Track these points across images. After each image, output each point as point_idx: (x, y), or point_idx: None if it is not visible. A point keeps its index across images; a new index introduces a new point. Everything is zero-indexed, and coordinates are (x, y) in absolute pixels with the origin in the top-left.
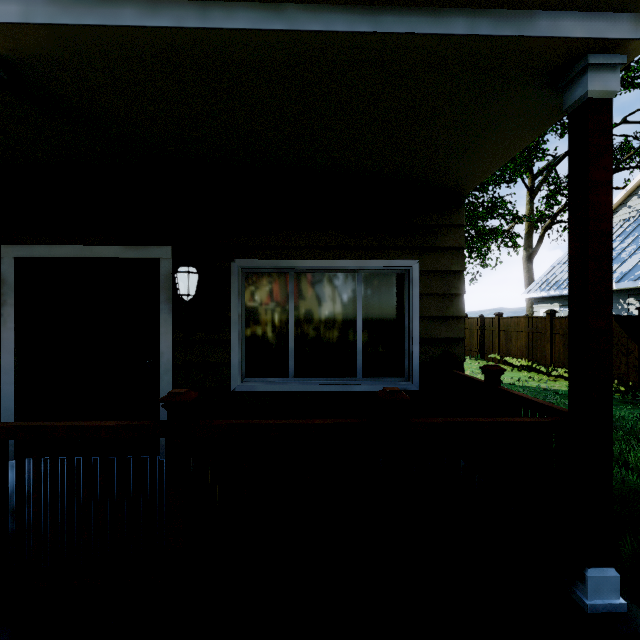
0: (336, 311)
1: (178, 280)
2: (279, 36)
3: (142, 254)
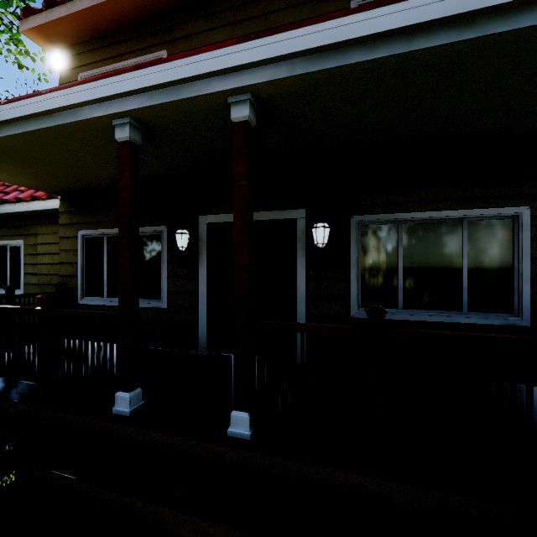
0: (441, 254)
1: (316, 233)
2: (468, 43)
3: (285, 216)
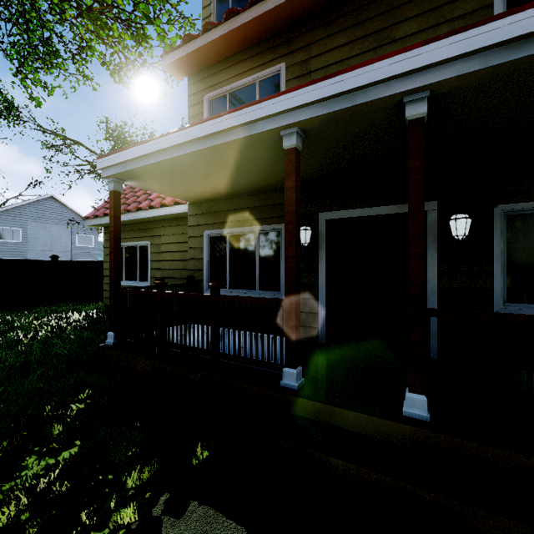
0: None
1: (456, 224)
2: None
3: None
